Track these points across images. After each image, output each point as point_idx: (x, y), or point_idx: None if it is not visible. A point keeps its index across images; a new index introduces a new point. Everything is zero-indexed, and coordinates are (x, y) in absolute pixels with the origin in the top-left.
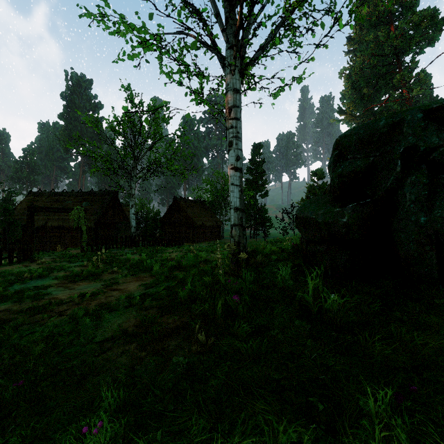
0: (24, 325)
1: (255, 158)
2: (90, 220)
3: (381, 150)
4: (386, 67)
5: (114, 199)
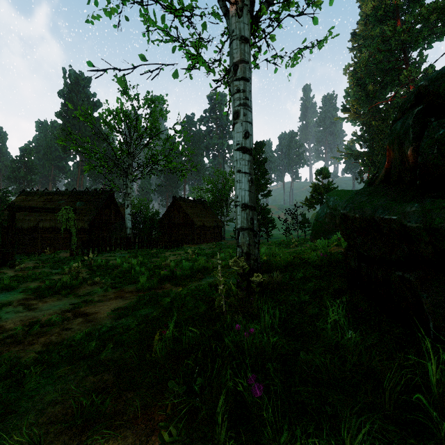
0: None
1: (257, 157)
2: (84, 221)
3: None
4: (393, 63)
5: (110, 199)
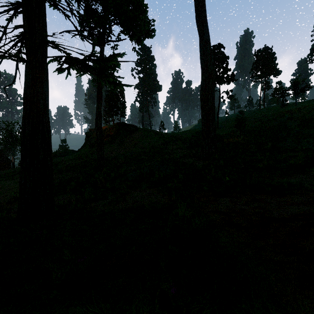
0: None
1: None
2: None
3: None
4: None
5: None
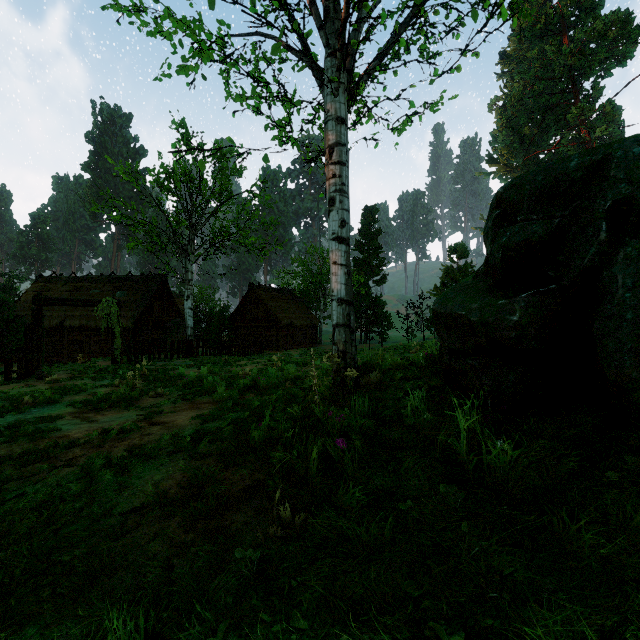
0: (11, 481)
1: (367, 228)
2: (127, 318)
3: (572, 207)
4: (557, 96)
5: (163, 287)
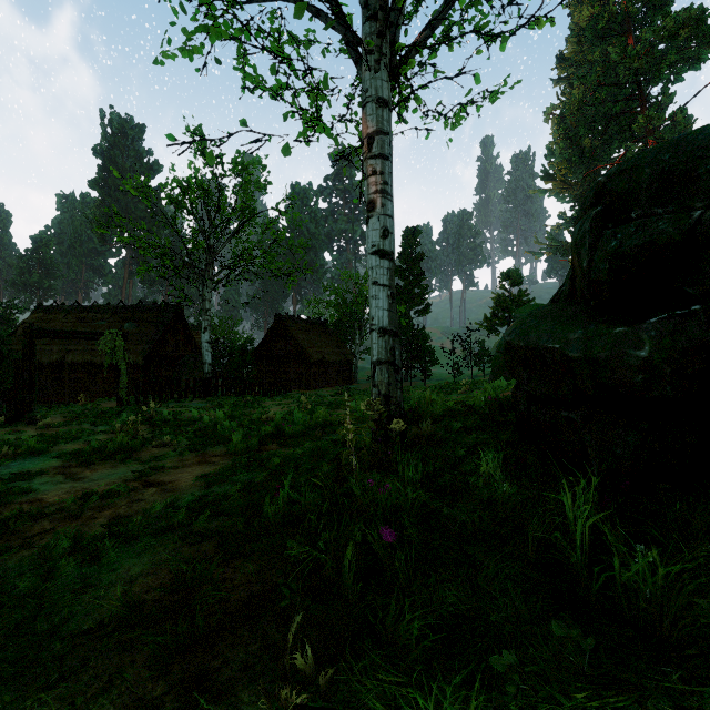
0: None
1: (409, 251)
2: (137, 353)
3: None
4: (621, 104)
5: (178, 318)
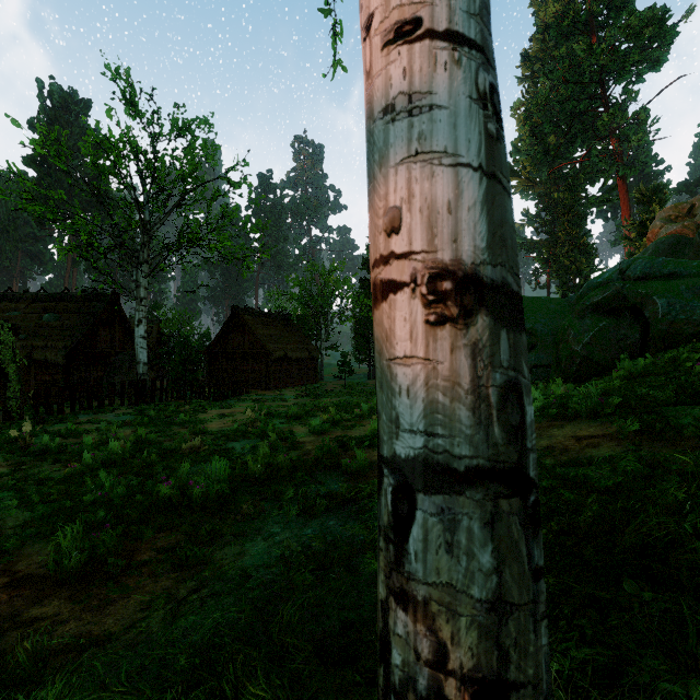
0: None
1: None
2: (56, 350)
3: None
4: (585, 103)
5: (113, 308)
